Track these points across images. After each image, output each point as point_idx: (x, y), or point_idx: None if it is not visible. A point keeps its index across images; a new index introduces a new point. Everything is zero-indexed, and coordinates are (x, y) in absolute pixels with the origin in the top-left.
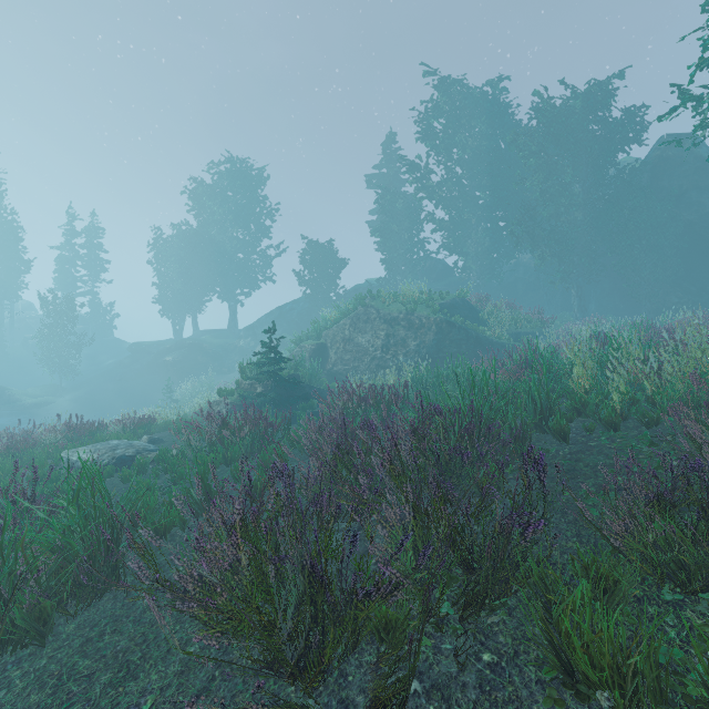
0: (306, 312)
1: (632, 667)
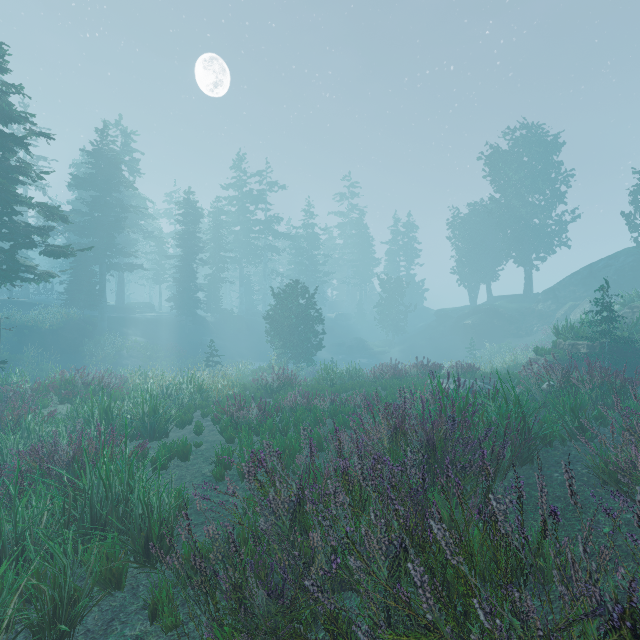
0: (629, 268)
1: None
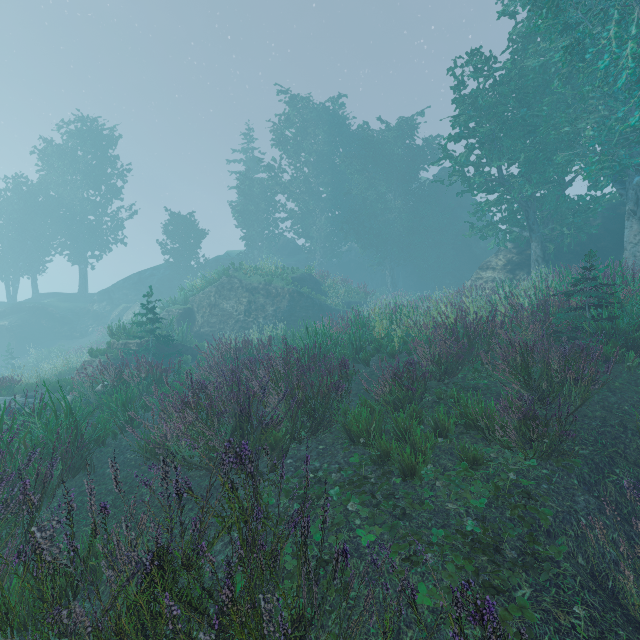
0: (167, 279)
1: (372, 429)
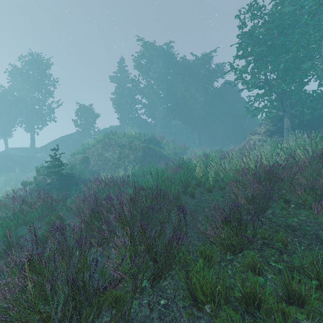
0: (77, 140)
1: (217, 291)
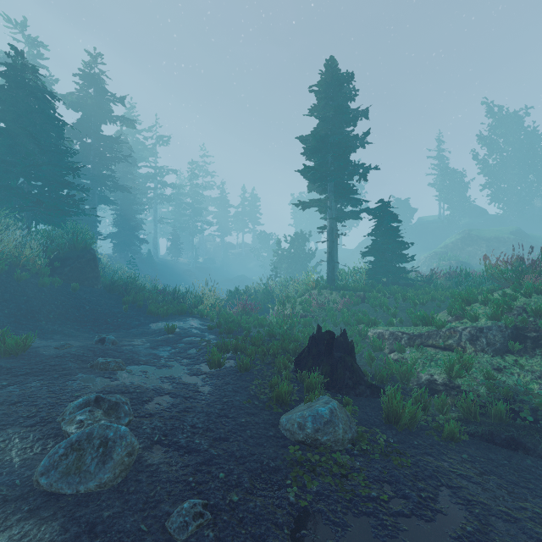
0: None
1: None
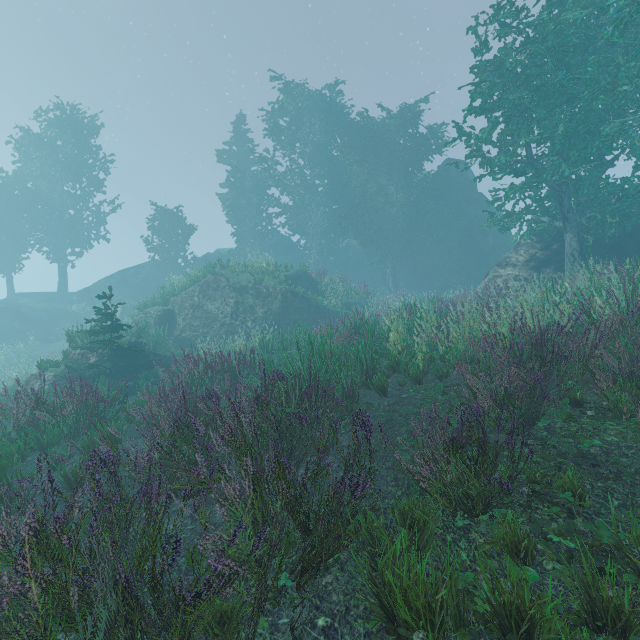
0: (153, 278)
1: (439, 602)
